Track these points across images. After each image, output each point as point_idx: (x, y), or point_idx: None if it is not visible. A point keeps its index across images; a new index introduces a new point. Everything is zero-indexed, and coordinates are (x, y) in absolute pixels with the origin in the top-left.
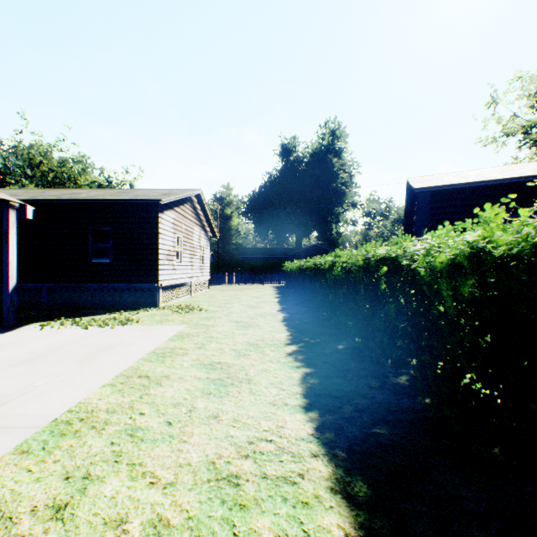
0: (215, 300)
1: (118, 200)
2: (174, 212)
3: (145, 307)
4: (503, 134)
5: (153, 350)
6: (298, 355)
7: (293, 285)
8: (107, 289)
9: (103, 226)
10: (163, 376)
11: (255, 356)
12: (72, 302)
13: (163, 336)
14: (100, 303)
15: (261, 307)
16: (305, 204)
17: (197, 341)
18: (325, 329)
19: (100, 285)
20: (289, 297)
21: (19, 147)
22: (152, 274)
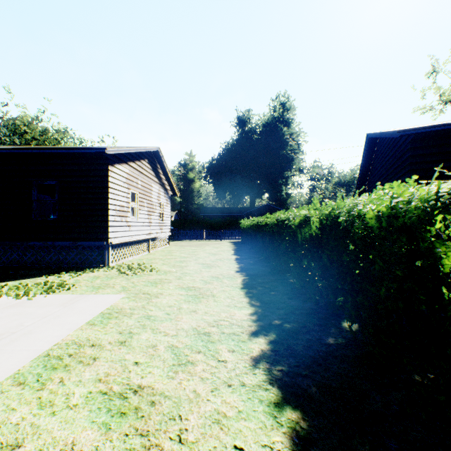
0: (171, 258)
1: (59, 149)
2: (129, 167)
3: (93, 266)
4: (442, 101)
5: (49, 349)
6: (272, 364)
7: (250, 242)
8: (53, 247)
9: (48, 180)
10: (6, 446)
11: (203, 366)
12: (15, 261)
13: (84, 315)
14: (51, 261)
15: (218, 266)
16: (259, 168)
17: (125, 327)
18: (297, 301)
19: (44, 243)
20: (246, 254)
21: (5, 118)
22: (100, 231)
